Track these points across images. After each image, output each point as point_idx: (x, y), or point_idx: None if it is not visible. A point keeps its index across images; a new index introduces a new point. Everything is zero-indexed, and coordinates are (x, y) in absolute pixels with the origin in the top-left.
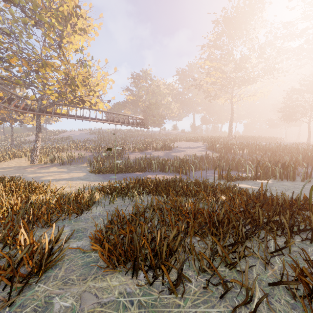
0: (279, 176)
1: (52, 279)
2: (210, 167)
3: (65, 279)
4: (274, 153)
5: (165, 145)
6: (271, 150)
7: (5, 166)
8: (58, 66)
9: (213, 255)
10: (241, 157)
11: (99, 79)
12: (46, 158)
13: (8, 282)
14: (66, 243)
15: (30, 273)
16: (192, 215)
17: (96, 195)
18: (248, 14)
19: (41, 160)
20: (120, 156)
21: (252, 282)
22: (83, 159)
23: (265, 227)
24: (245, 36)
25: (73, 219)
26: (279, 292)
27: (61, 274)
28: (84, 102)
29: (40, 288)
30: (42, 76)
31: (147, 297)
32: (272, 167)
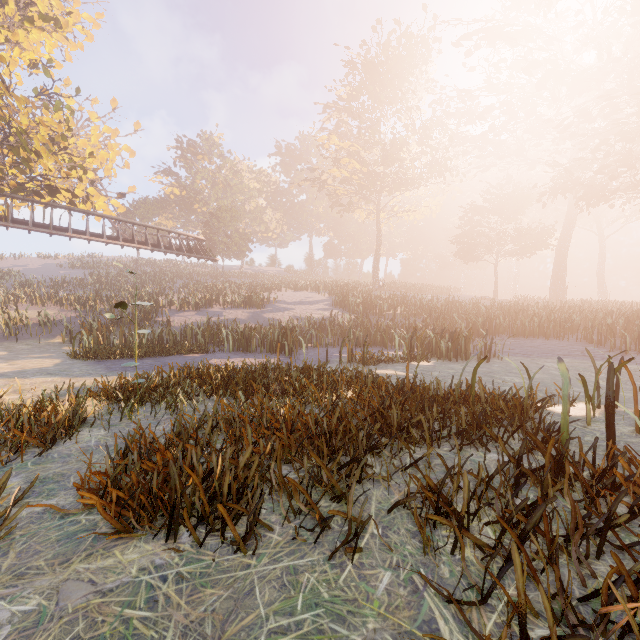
0: (446, 354)
1: None
2: (337, 342)
3: (20, 569)
4: (443, 315)
5: (250, 298)
6: (438, 309)
7: None
8: None
9: (312, 483)
10: (392, 321)
11: (95, 143)
12: None
13: None
14: (17, 507)
15: None
16: (289, 426)
17: (89, 405)
18: (405, 63)
19: None
20: (148, 319)
21: (367, 514)
22: (53, 326)
23: (403, 434)
24: (400, 102)
25: (30, 460)
26: (400, 521)
27: (8, 563)
28: (56, 192)
29: None
30: None
31: (194, 565)
32: (436, 339)
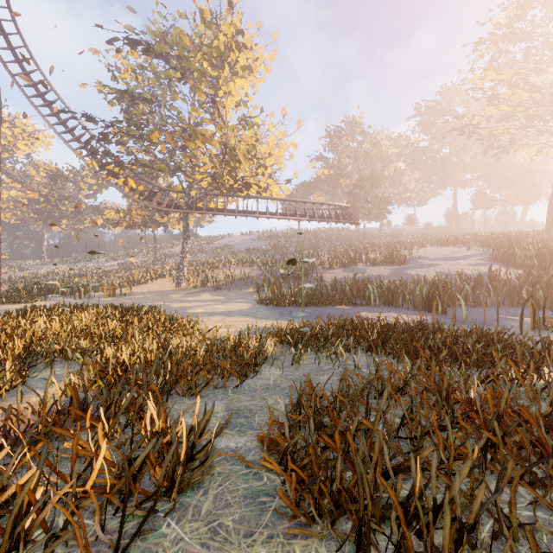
0: None
1: (191, 516)
2: (502, 301)
3: (213, 522)
4: None
5: (392, 255)
6: None
7: (146, 290)
8: (212, 134)
9: None
10: None
11: (271, 146)
12: (195, 279)
13: (120, 505)
14: (218, 435)
15: (155, 493)
16: None
17: (269, 346)
18: None
19: (190, 281)
20: (306, 275)
21: None
22: (248, 280)
23: None
24: None
25: (230, 388)
26: None
27: (206, 507)
28: (249, 187)
29: (169, 531)
30: (191, 153)
31: None
32: None
